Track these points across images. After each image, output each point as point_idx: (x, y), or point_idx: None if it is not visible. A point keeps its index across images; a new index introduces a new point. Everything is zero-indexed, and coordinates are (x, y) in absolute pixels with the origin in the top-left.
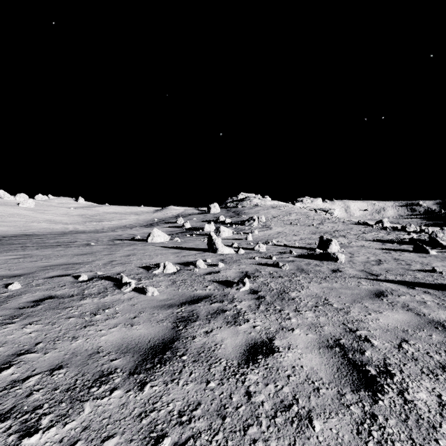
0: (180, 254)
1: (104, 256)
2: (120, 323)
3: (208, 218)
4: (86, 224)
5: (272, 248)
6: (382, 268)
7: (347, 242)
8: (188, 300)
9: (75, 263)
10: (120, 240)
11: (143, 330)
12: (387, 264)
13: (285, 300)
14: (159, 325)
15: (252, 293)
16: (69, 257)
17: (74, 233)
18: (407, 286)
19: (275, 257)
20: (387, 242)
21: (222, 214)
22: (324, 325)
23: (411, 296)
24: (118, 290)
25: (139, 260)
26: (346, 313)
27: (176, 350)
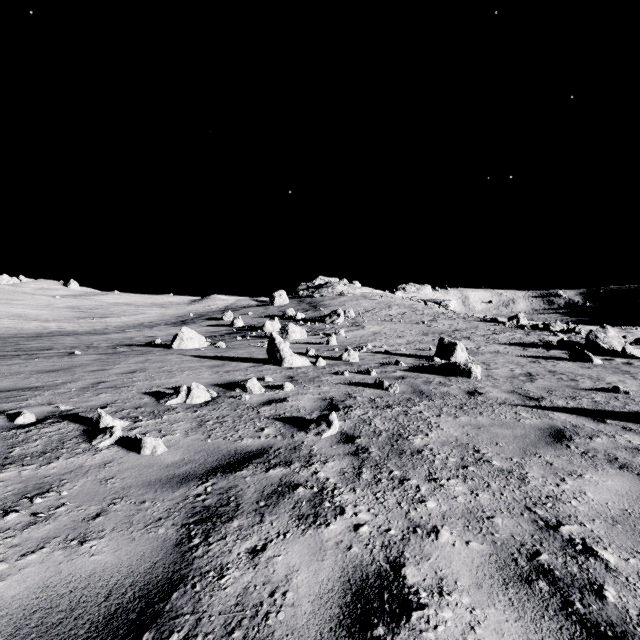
0: (221, 369)
1: (89, 373)
2: (57, 534)
3: (270, 312)
4: (79, 321)
5: (368, 357)
6: (540, 387)
7: (474, 346)
8: (223, 461)
9: (27, 388)
10: (127, 346)
11: (104, 556)
12: (543, 380)
13: (406, 455)
14: (149, 535)
15: (345, 442)
16: (22, 376)
17: (57, 335)
18: (592, 418)
19: (375, 371)
20: (529, 346)
21: (292, 306)
22: (493, 513)
23: (609, 437)
24: (87, 443)
25: (149, 380)
26: (522, 480)
27: (171, 625)
